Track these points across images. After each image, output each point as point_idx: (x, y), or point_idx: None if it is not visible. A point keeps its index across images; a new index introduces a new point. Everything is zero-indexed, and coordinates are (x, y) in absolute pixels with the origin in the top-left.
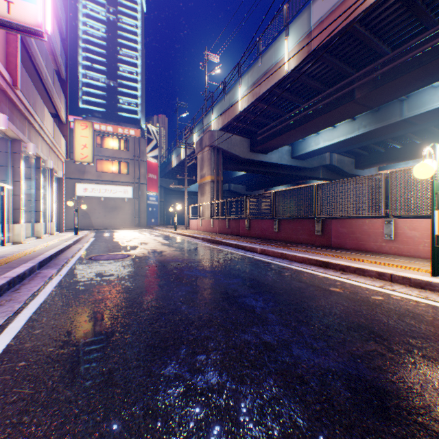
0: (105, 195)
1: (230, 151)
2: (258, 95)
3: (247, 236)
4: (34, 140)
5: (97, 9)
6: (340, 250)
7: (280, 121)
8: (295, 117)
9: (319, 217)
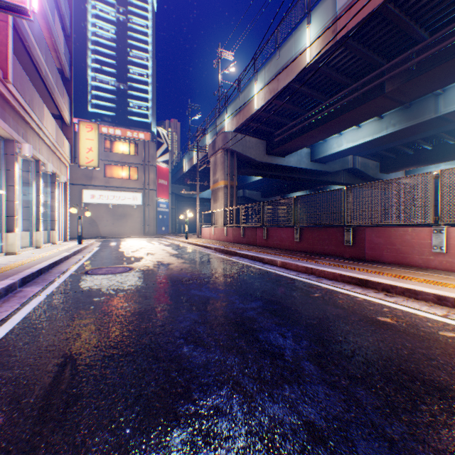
0: (113, 202)
1: (244, 154)
2: (276, 91)
3: (265, 246)
4: (32, 141)
5: (107, 9)
6: (376, 264)
7: (299, 120)
8: (316, 115)
9: (349, 225)
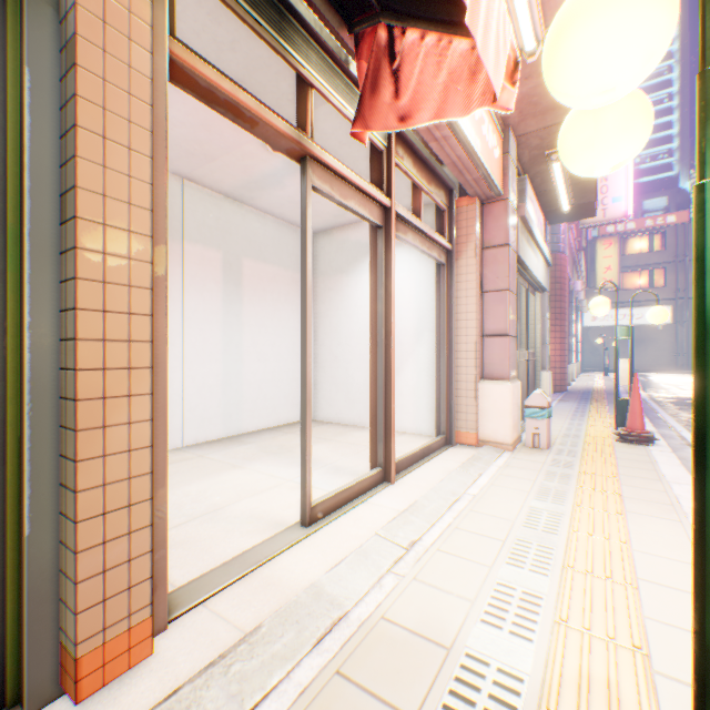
0: (621, 323)
1: None
2: None
3: None
4: None
5: None
6: None
7: None
8: None
9: None
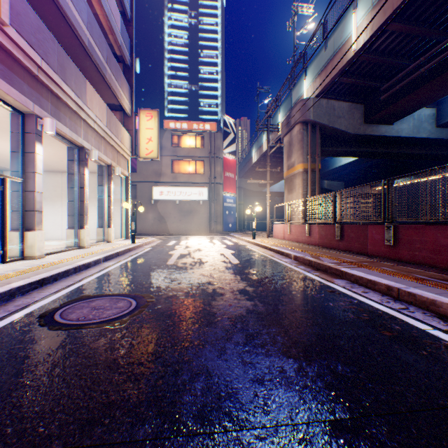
0: (179, 198)
1: (331, 126)
2: (397, 2)
3: (388, 257)
4: (68, 121)
5: (180, 17)
6: None
7: (432, 52)
8: None
9: None
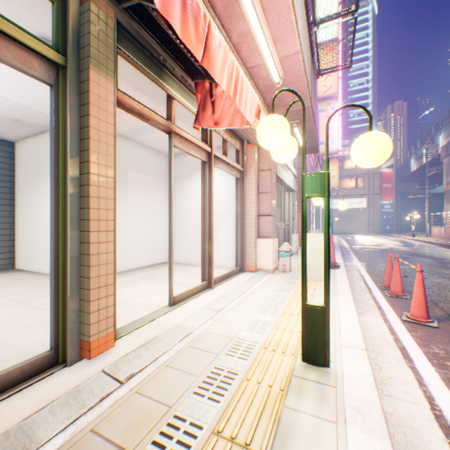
0: None
1: None
2: None
3: None
4: None
5: None
6: None
7: None
8: None
9: None
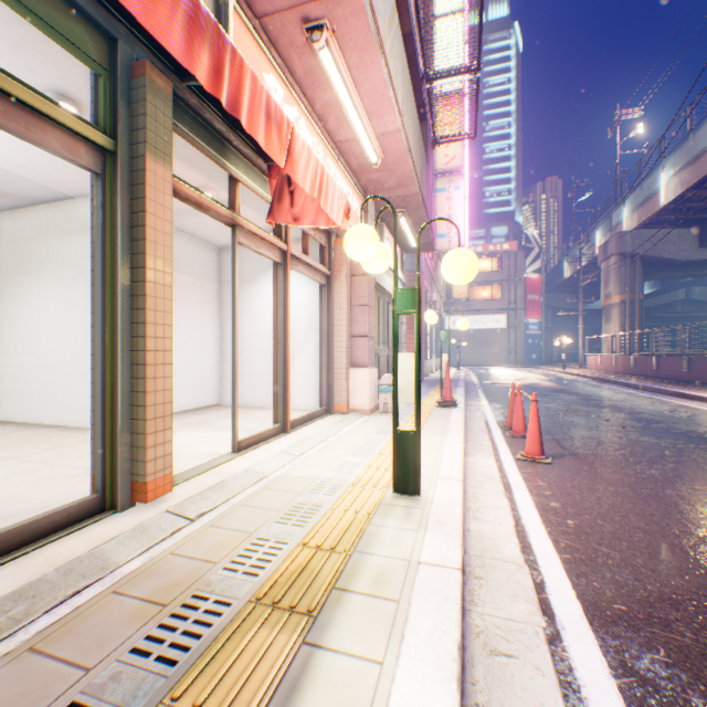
0: (473, 327)
1: (653, 256)
2: (688, 184)
3: (654, 377)
4: None
5: None
6: None
7: None
8: None
9: None
